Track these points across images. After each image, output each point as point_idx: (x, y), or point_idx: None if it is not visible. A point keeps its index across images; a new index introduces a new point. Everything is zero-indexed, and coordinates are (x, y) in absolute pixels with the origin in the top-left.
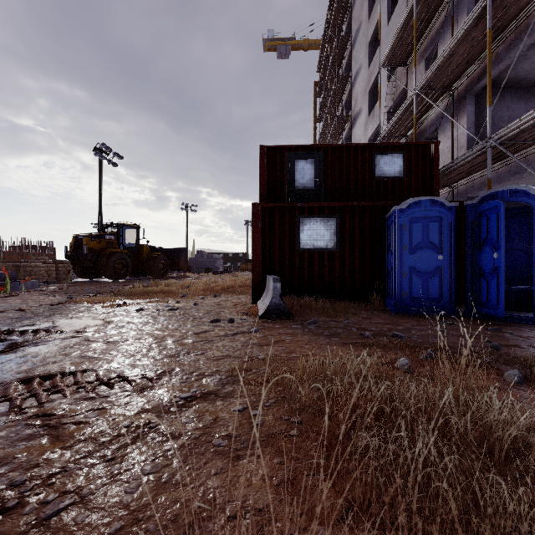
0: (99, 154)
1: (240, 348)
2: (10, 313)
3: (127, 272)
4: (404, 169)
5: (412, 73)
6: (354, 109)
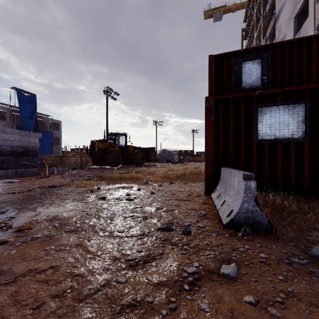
0: (106, 93)
1: None
2: (14, 194)
3: (119, 162)
4: None
5: None
6: (278, 38)
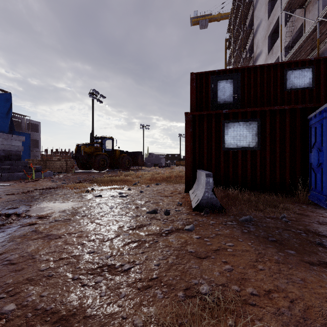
0: (92, 96)
1: (174, 261)
2: (15, 195)
3: (106, 166)
4: (313, 80)
5: (309, 12)
6: (256, 52)
